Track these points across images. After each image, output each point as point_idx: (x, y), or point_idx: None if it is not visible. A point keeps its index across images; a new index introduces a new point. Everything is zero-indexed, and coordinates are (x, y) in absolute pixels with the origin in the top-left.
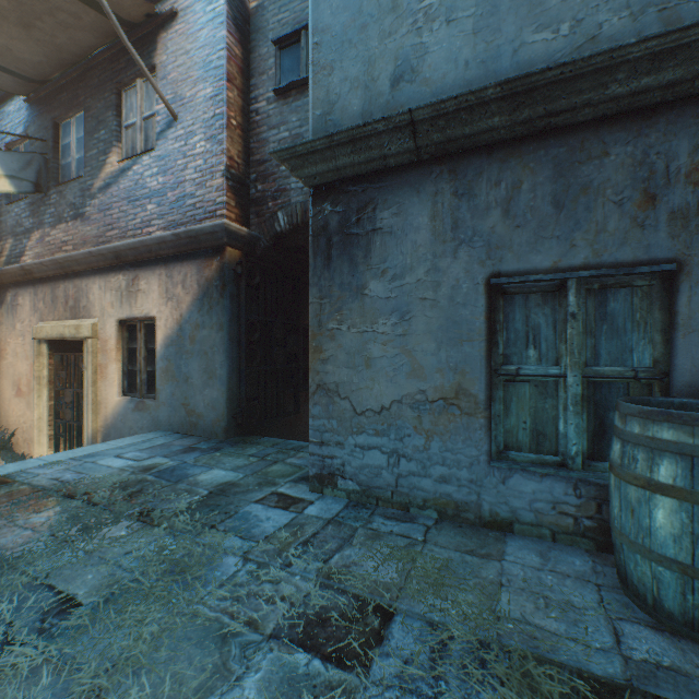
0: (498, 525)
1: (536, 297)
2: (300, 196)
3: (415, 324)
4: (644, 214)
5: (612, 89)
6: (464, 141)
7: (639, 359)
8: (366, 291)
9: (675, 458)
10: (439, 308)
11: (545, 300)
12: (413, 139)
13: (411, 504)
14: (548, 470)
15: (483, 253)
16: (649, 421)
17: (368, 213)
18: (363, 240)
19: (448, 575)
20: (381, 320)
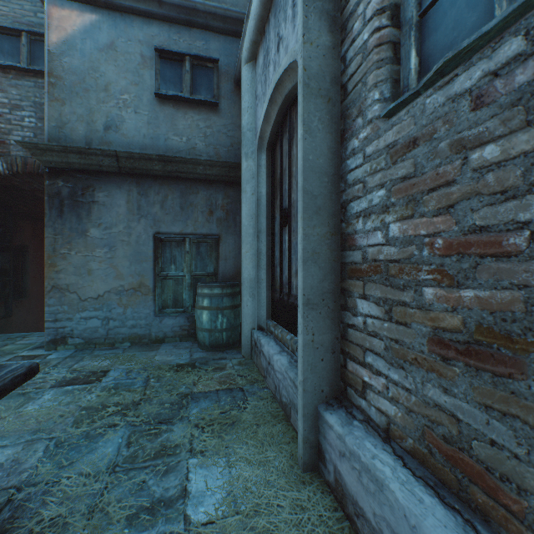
0: (159, 341)
1: (175, 244)
2: (21, 151)
3: (119, 253)
4: (210, 218)
5: (199, 171)
6: (144, 171)
7: (210, 269)
8: (89, 233)
9: (208, 298)
10: (131, 246)
11: (179, 245)
12: (117, 163)
13: (116, 342)
14: (179, 313)
15: (152, 223)
16: (203, 288)
17: (90, 192)
18: (86, 206)
19: (135, 358)
20: (98, 250)
